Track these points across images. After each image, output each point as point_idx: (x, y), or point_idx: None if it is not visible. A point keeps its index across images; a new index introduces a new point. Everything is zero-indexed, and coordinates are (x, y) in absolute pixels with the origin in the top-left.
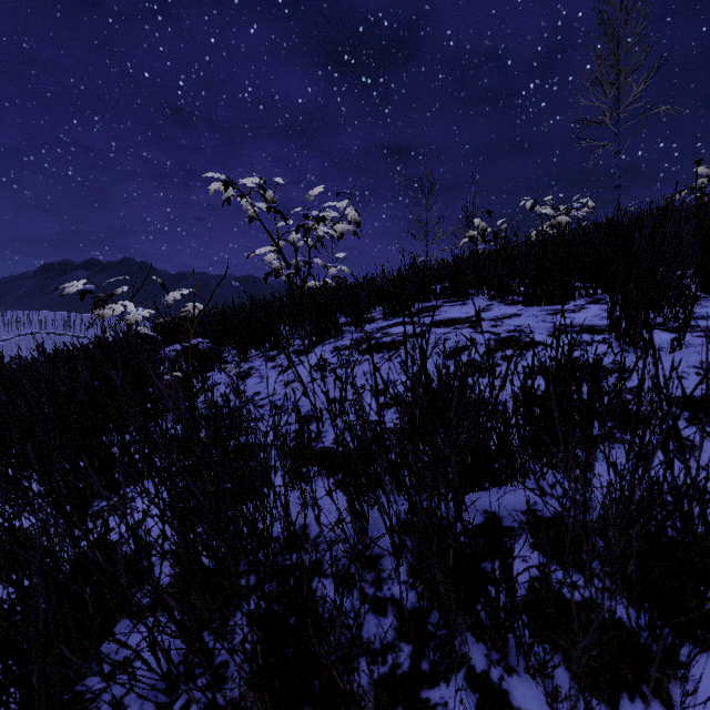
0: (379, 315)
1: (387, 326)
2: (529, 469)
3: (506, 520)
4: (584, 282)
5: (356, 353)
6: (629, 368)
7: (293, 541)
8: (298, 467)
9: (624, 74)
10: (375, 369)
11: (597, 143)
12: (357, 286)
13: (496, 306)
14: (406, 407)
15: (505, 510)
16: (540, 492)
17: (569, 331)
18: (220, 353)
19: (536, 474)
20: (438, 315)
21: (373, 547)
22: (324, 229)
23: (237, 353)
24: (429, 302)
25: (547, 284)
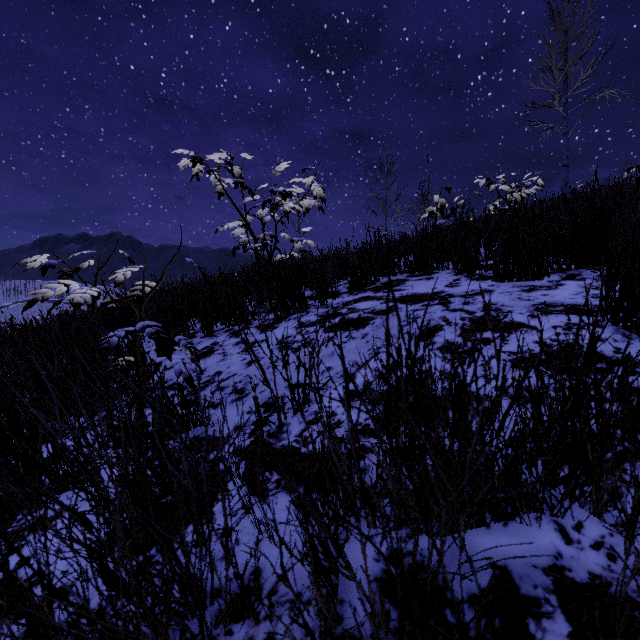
0: (344, 289)
1: (353, 301)
2: (544, 502)
3: (524, 584)
4: (556, 257)
5: (322, 330)
6: (638, 359)
7: (240, 599)
8: (255, 474)
9: (572, 60)
10: (347, 376)
11: (546, 125)
12: (322, 260)
13: (464, 281)
14: (399, 456)
15: (519, 565)
16: (563, 535)
17: (553, 311)
18: (185, 327)
19: (553, 508)
20: (405, 290)
21: (346, 638)
22: (290, 204)
23: (201, 328)
24: (394, 276)
25: (519, 259)
